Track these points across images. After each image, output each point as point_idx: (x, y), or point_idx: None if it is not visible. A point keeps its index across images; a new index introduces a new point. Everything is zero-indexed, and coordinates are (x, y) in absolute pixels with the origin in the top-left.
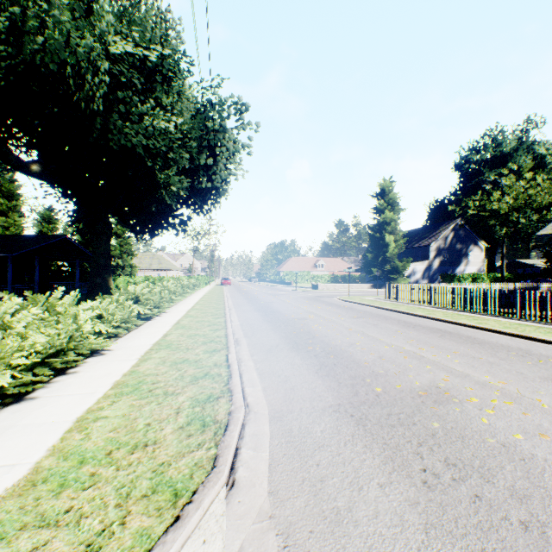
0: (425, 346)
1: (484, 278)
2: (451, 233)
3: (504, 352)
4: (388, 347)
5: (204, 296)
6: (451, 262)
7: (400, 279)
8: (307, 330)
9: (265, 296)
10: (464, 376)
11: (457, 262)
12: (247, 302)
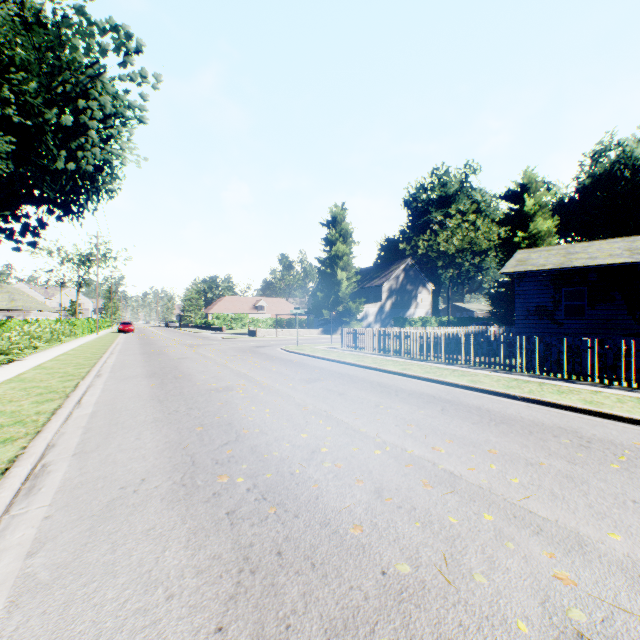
0: (438, 439)
1: (432, 321)
2: (402, 273)
3: (554, 439)
4: (381, 451)
5: (70, 351)
6: (402, 305)
7: (354, 323)
8: (228, 419)
9: (178, 348)
10: (579, 545)
11: (408, 305)
12: (143, 359)
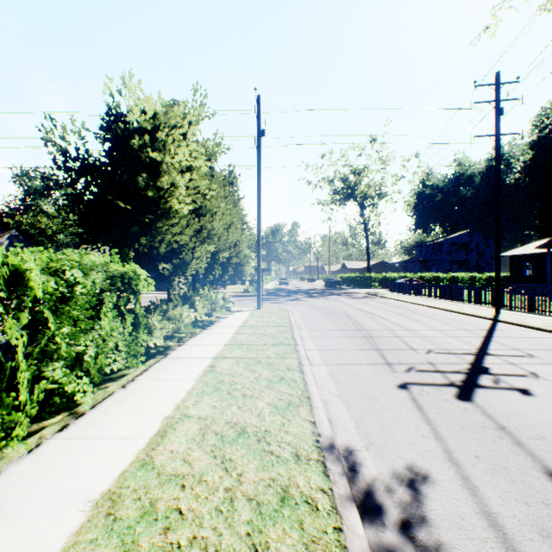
0: None
1: None
2: (8, 241)
3: None
4: None
5: None
6: None
7: None
8: None
9: None
10: None
11: None
12: None
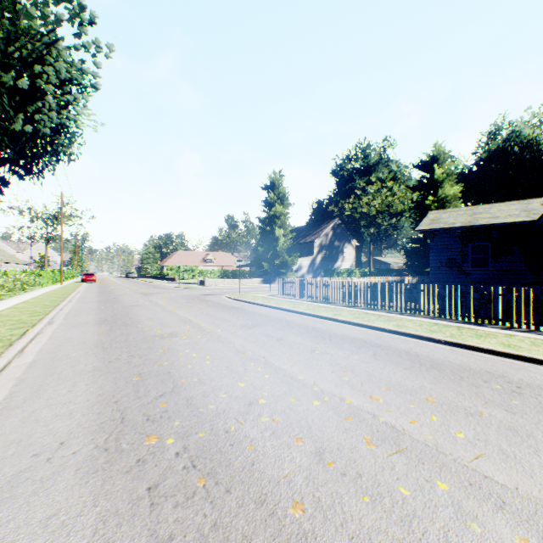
0: (375, 387)
1: (356, 272)
2: (331, 231)
3: (485, 385)
4: (320, 401)
5: (31, 299)
6: (331, 258)
7: (290, 274)
8: (167, 367)
9: (133, 296)
10: None
11: (336, 258)
12: (98, 307)
